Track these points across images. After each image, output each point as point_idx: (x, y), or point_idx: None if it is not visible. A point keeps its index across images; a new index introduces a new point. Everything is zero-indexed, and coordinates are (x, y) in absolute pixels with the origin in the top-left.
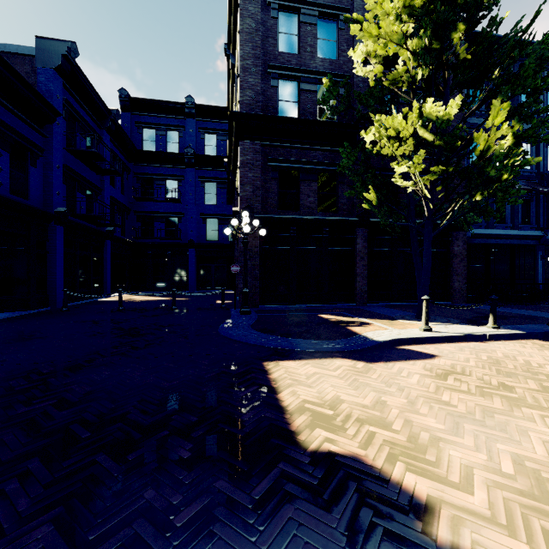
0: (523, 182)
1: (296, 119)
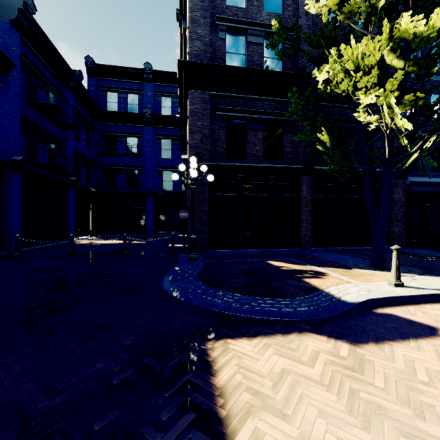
0: None
1: (243, 69)
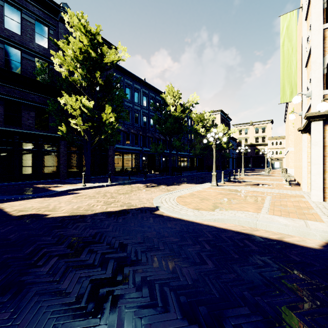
0: (135, 128)
1: (19, 74)
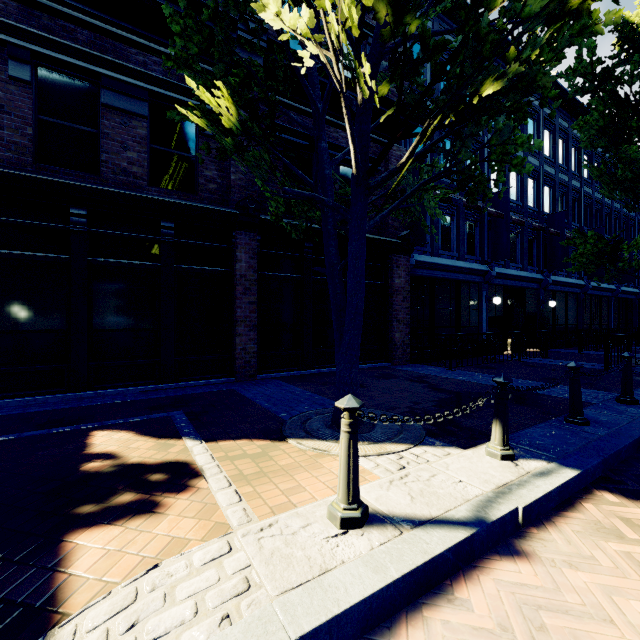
0: None
1: None
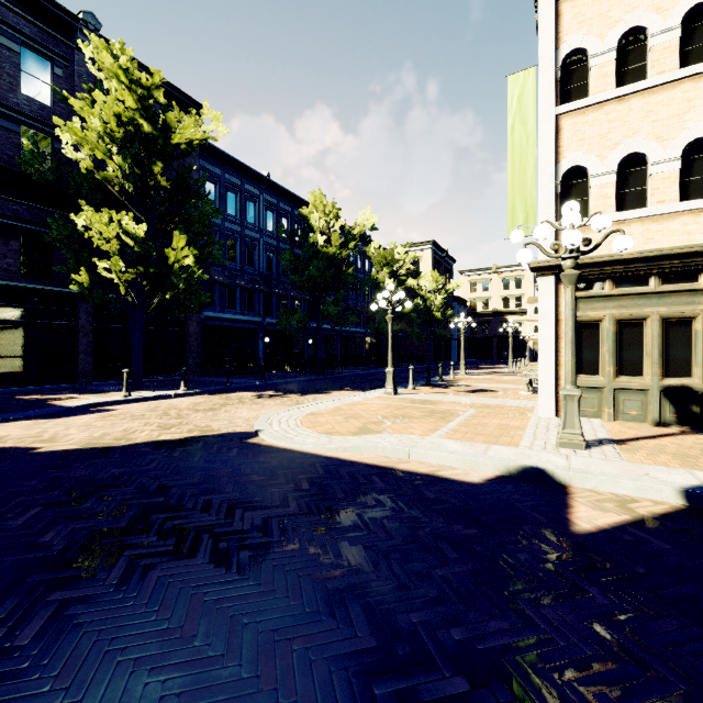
0: (248, 278)
1: None
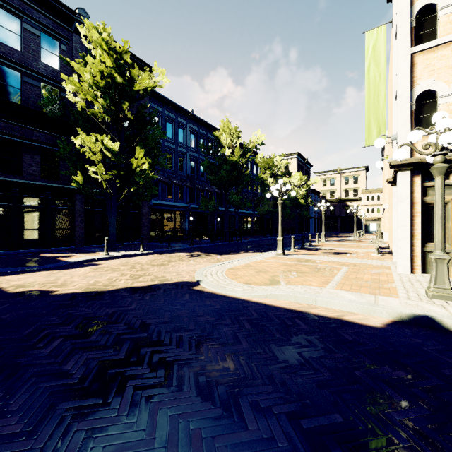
0: (179, 178)
1: (18, 105)
